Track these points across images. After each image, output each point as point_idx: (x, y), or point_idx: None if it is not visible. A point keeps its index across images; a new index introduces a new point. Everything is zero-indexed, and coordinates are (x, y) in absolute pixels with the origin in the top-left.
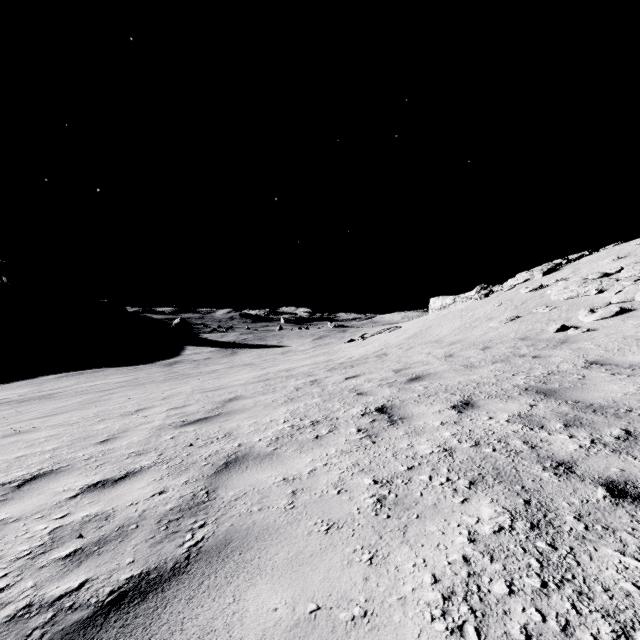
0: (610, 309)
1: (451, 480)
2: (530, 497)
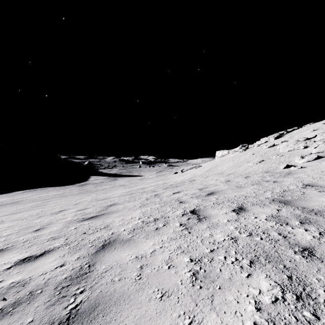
0: (312, 156)
1: (238, 260)
2: (291, 274)
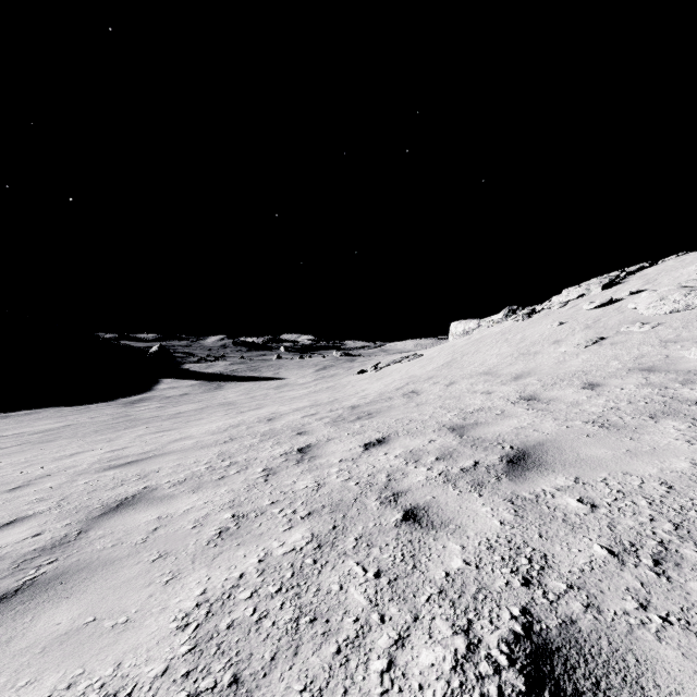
0: None
1: None
2: None
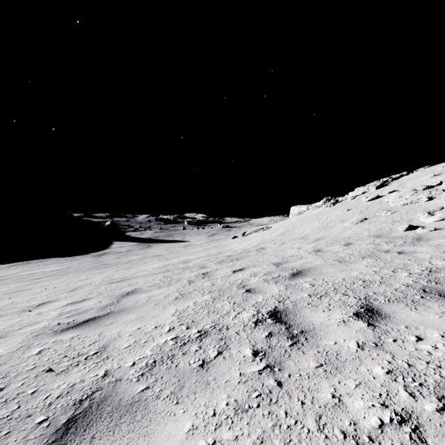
0: None
1: None
2: None
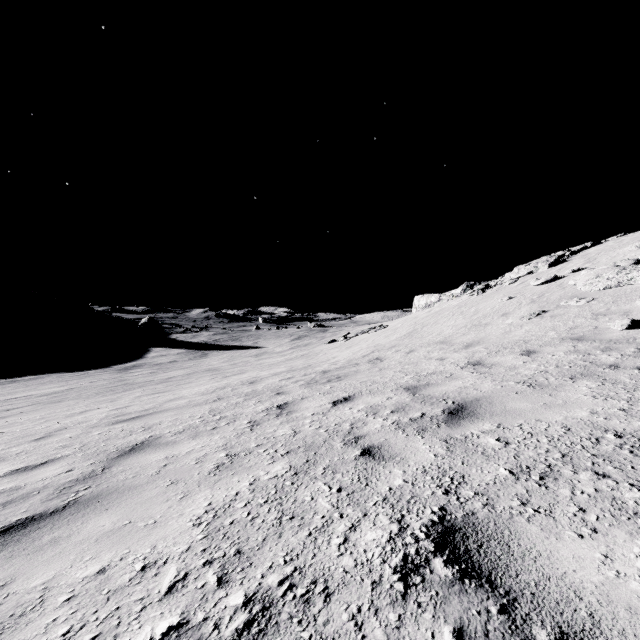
0: None
1: None
2: None
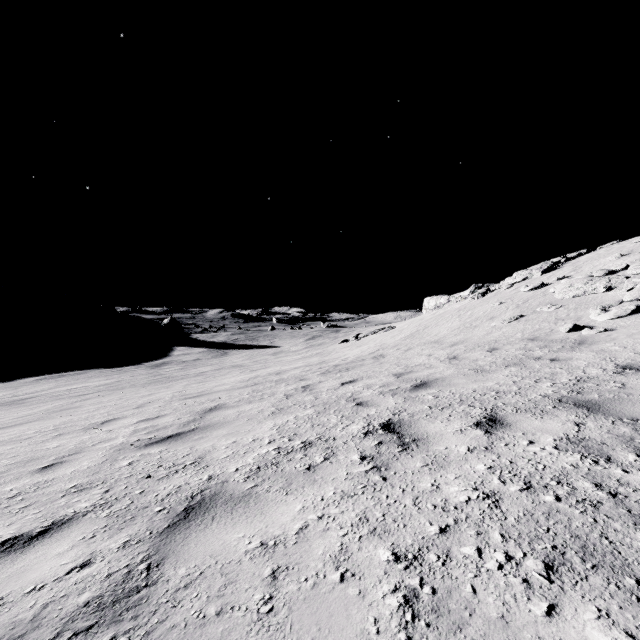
0: (625, 307)
1: (513, 558)
2: None
